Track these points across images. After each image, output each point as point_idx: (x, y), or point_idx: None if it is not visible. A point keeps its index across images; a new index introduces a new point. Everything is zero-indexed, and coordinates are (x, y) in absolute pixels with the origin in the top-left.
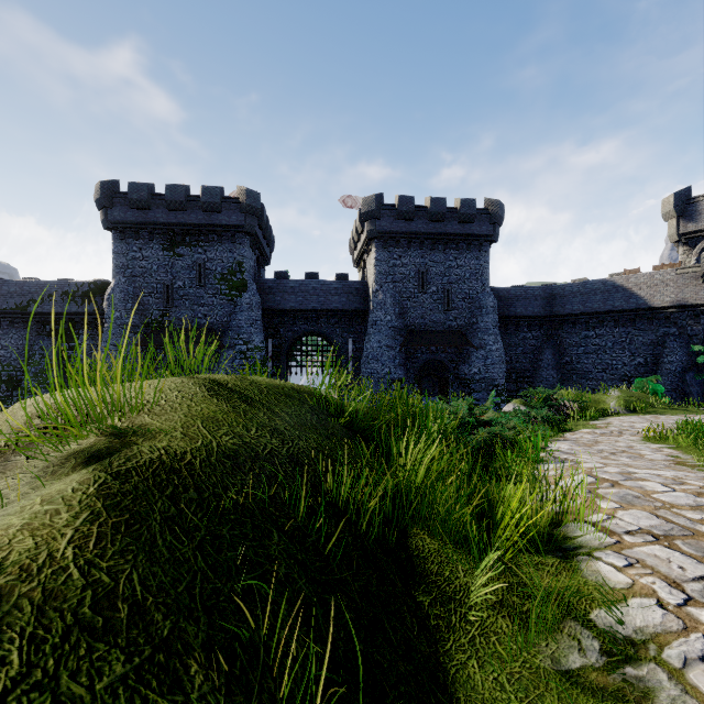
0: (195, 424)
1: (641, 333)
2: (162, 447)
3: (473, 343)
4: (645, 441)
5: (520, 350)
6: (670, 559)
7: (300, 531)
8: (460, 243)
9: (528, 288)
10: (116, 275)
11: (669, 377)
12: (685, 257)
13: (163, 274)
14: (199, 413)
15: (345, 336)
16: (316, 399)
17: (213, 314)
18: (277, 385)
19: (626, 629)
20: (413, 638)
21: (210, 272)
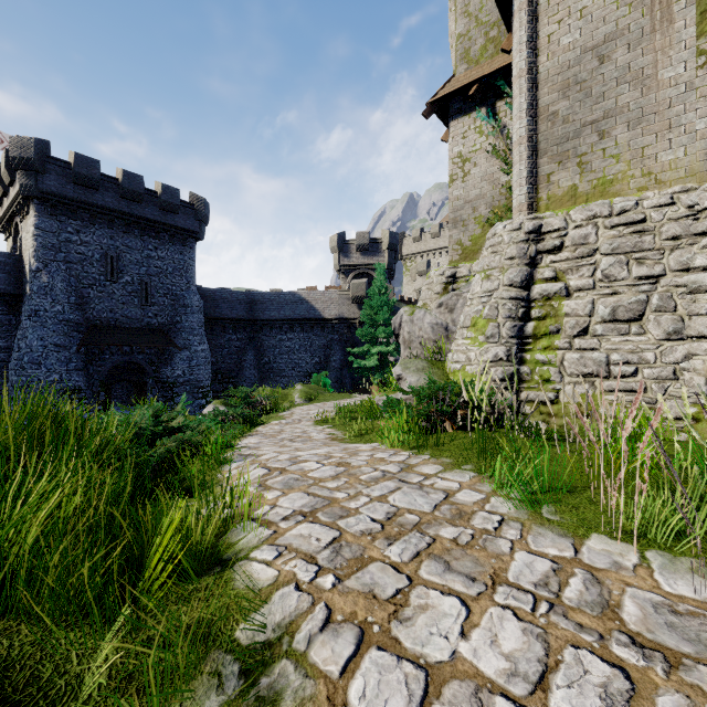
0: None
1: (318, 338)
2: None
3: (177, 344)
4: (315, 425)
5: (226, 351)
6: (311, 534)
7: None
8: (162, 233)
9: (233, 292)
10: None
11: (334, 372)
12: (343, 283)
13: None
14: None
15: None
16: None
17: None
18: None
19: (267, 632)
20: None
21: None
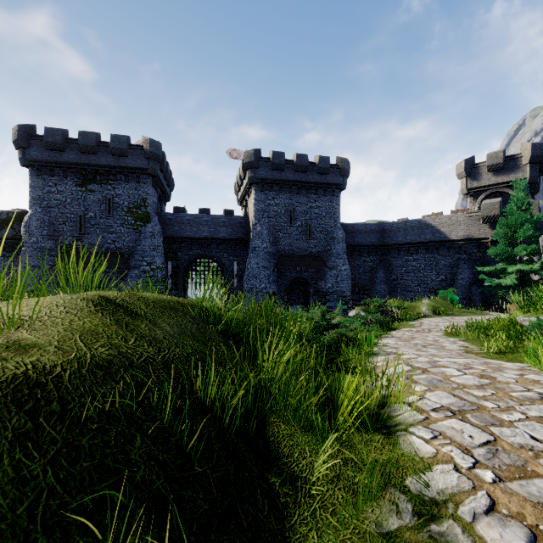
0: (73, 337)
1: (443, 258)
2: (30, 362)
3: (328, 265)
4: (445, 336)
5: (362, 270)
6: (463, 430)
7: (165, 432)
8: (318, 189)
9: (367, 224)
10: (32, 206)
11: (461, 289)
12: (472, 205)
13: (76, 206)
14: (80, 326)
15: (231, 259)
16: (198, 311)
17: (121, 240)
18: (164, 300)
19: (432, 492)
20: (263, 519)
21: (118, 205)
